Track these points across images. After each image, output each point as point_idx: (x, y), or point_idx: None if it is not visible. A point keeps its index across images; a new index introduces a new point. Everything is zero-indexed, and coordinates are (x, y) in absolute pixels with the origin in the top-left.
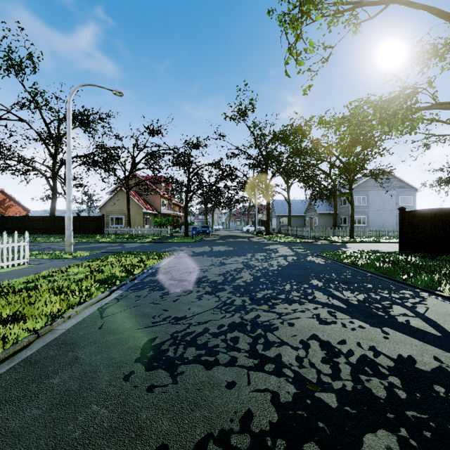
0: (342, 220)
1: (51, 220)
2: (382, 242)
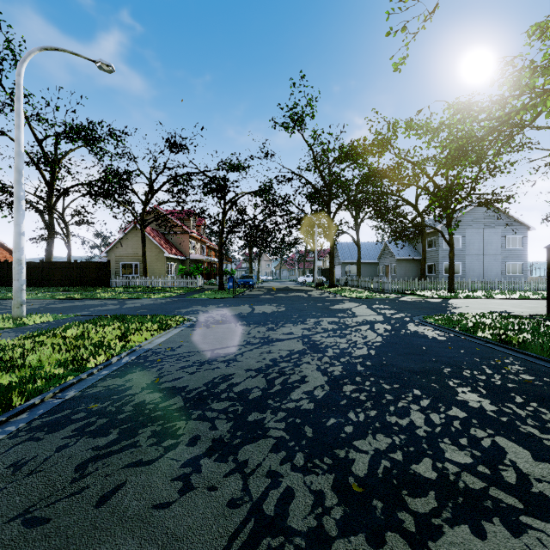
0: (429, 268)
1: (39, 267)
2: (497, 299)
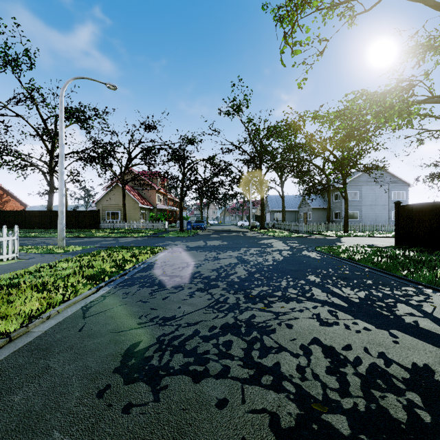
0: (336, 215)
1: (48, 215)
2: (376, 237)
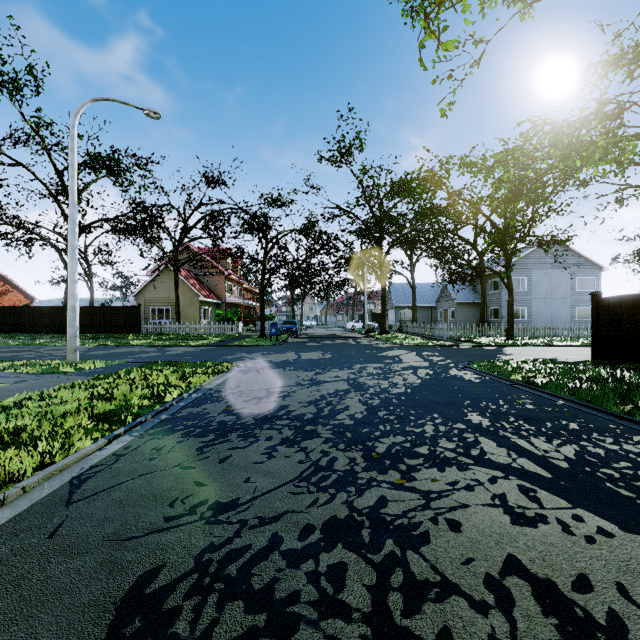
0: (492, 313)
1: (63, 312)
2: (556, 346)
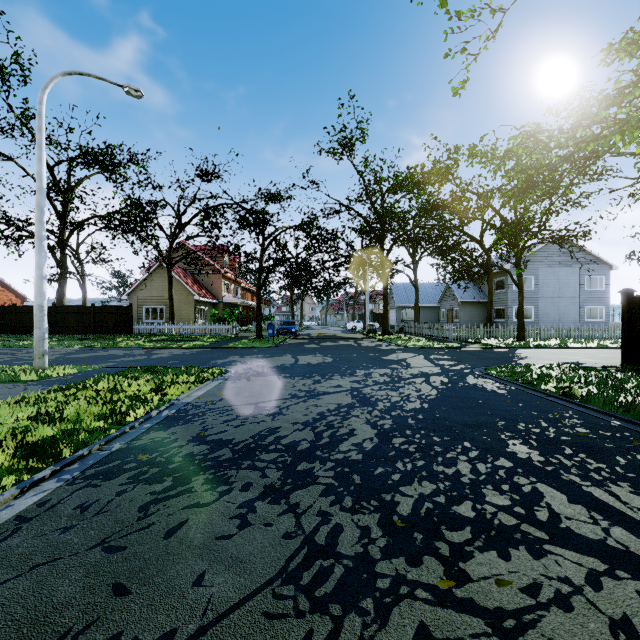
0: (497, 312)
1: (51, 312)
2: (571, 348)
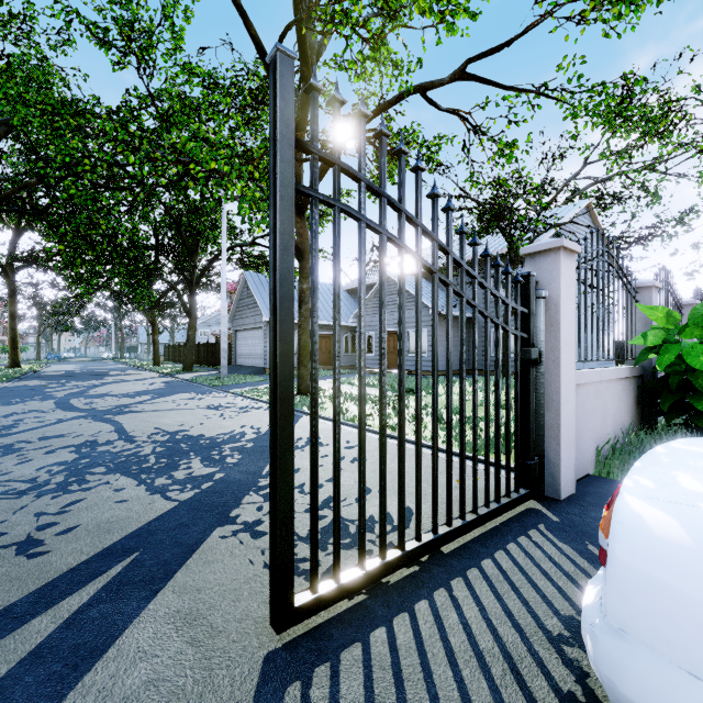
0: None
1: None
2: None
